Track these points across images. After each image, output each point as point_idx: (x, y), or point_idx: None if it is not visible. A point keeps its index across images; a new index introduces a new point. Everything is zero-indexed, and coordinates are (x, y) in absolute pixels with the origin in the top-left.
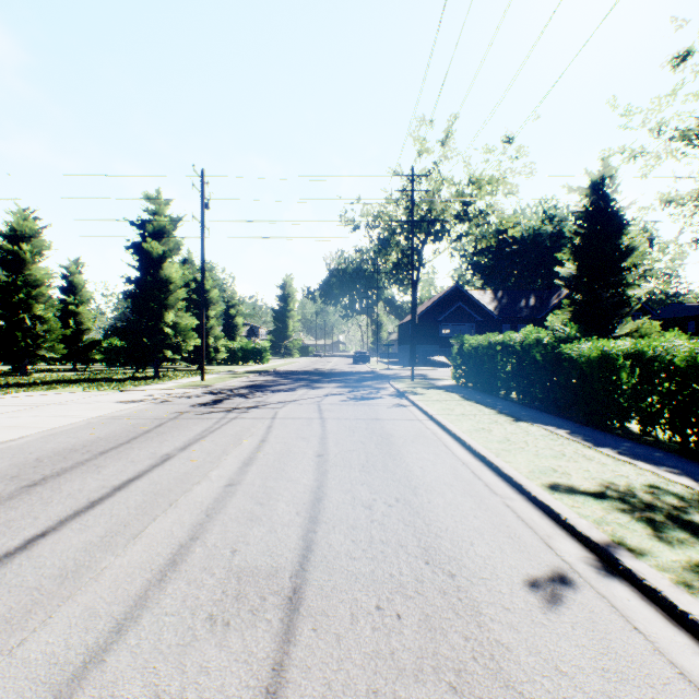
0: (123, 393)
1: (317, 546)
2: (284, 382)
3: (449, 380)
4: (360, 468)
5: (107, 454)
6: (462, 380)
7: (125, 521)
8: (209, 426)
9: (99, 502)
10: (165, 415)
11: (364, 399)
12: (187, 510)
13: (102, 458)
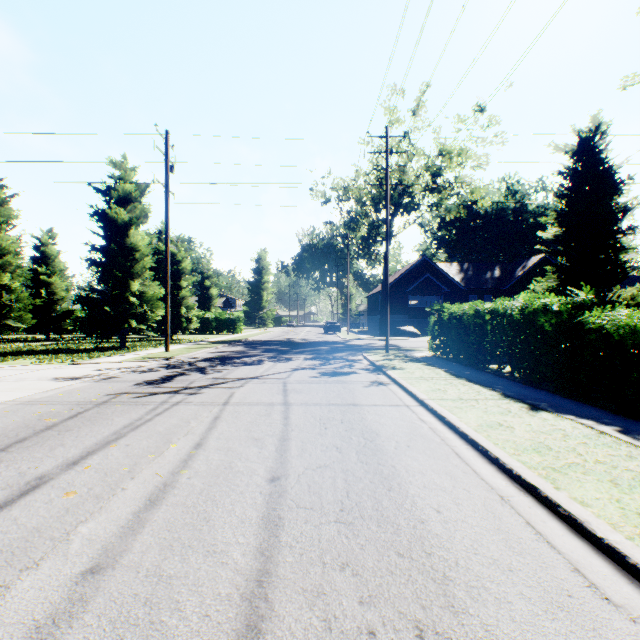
0: (71, 367)
1: None
2: (252, 354)
3: (424, 351)
4: (338, 512)
5: None
6: (442, 352)
7: None
8: (137, 417)
9: None
10: (94, 399)
11: (336, 374)
12: None
13: None
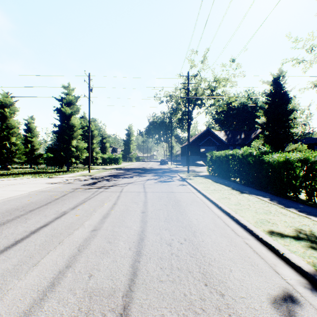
0: (50, 179)
1: (140, 272)
2: (127, 173)
3: (205, 172)
4: (164, 219)
5: (33, 212)
6: (212, 172)
7: (31, 254)
8: (88, 196)
9: (20, 241)
10: (68, 190)
11: (165, 181)
12: (68, 246)
13: (29, 213)
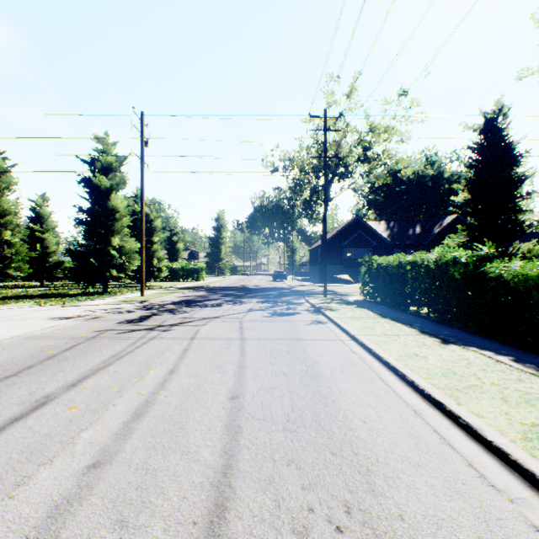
0: (63, 309)
1: None
2: (213, 298)
3: (357, 296)
4: (285, 422)
5: None
6: (371, 296)
7: None
8: (121, 349)
9: None
10: (84, 334)
11: (283, 315)
12: None
13: None
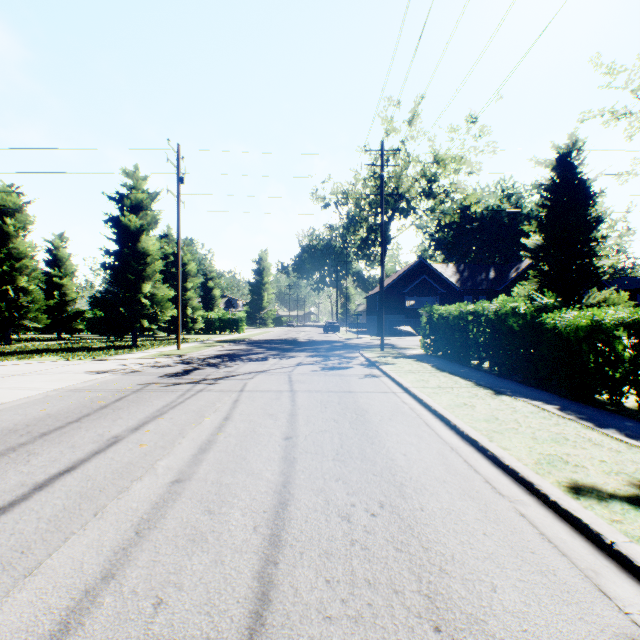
0: (96, 363)
1: (277, 593)
2: (257, 351)
3: (417, 349)
4: (334, 455)
5: (47, 437)
6: (431, 350)
7: (25, 544)
8: (171, 400)
9: (6, 510)
10: (129, 387)
11: (335, 369)
12: (113, 523)
13: (39, 441)
